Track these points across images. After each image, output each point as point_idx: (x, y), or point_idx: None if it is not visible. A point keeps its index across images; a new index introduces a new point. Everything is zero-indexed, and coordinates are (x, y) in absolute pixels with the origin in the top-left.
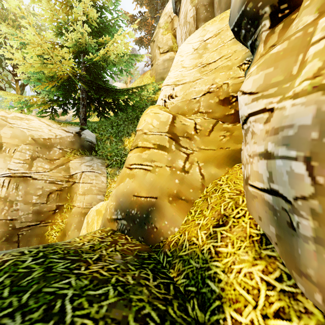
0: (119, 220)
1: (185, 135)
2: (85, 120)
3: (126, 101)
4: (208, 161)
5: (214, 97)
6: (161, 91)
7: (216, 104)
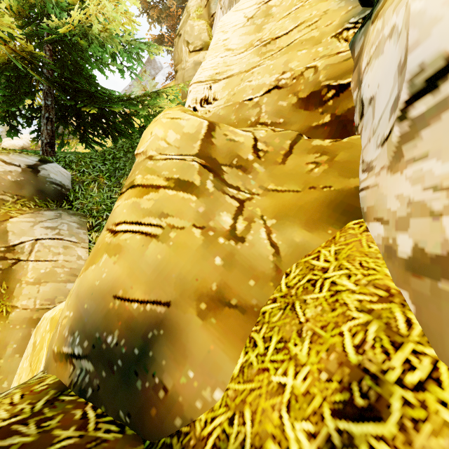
0: (76, 358)
1: (235, 162)
2: (51, 146)
3: (129, 118)
4: (285, 215)
5: (288, 95)
6: (189, 93)
7: (292, 108)
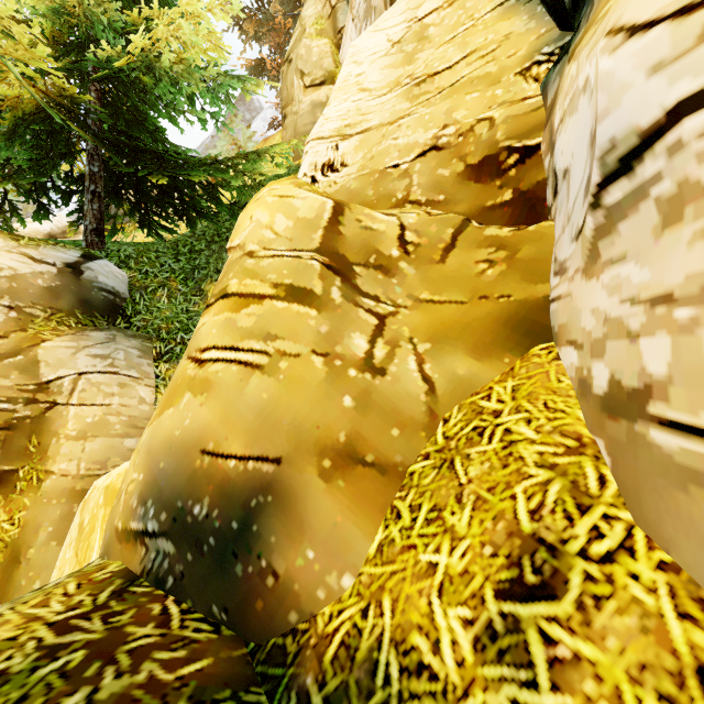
0: (149, 537)
1: (372, 260)
2: (98, 235)
3: (215, 190)
4: (444, 336)
5: (451, 160)
6: (304, 155)
7: (457, 179)
